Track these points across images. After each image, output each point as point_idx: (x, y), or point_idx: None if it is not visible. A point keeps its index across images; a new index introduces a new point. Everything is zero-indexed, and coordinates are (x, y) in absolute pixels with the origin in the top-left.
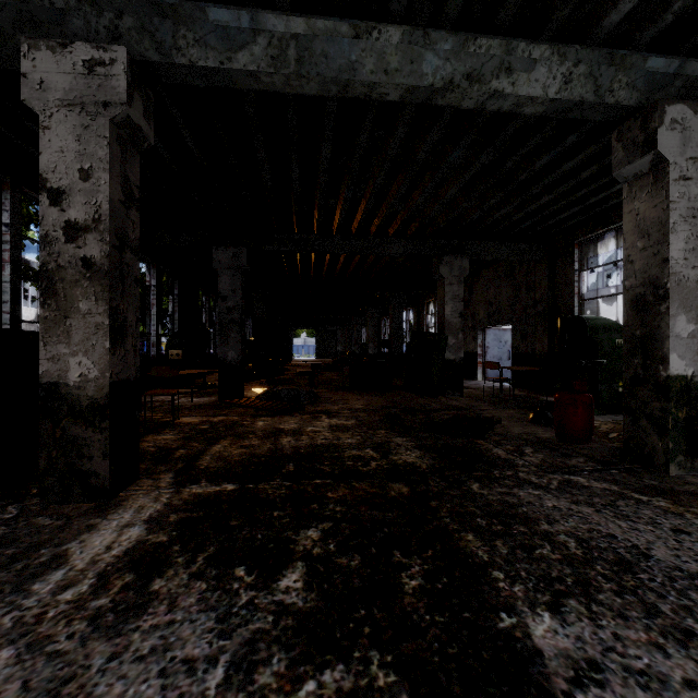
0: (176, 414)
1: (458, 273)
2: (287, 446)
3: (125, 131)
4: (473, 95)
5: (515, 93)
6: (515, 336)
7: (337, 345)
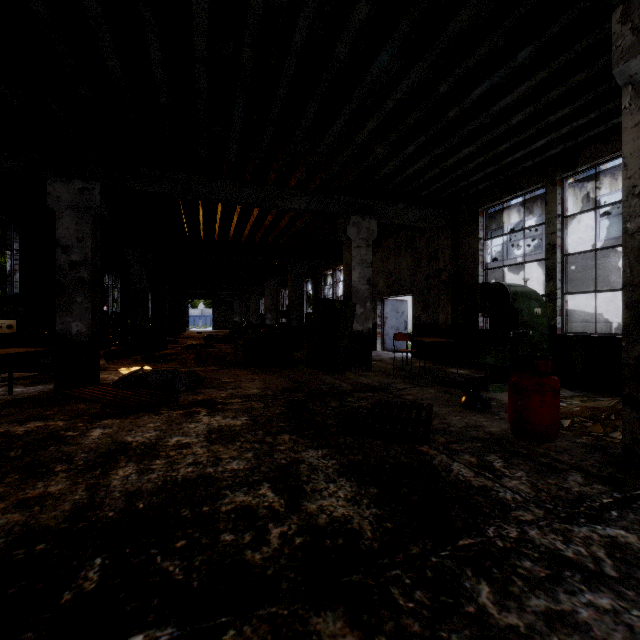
0: None
1: (366, 235)
2: (115, 493)
3: None
4: None
5: None
6: (416, 306)
7: (235, 315)
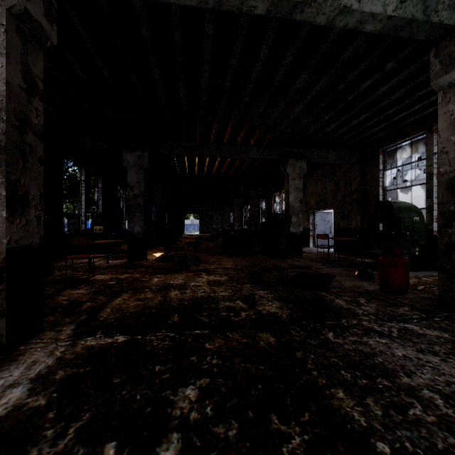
0: (93, 273)
1: (299, 171)
2: (174, 299)
3: (26, 25)
4: (326, 10)
5: (360, 9)
6: (336, 216)
7: (213, 224)
